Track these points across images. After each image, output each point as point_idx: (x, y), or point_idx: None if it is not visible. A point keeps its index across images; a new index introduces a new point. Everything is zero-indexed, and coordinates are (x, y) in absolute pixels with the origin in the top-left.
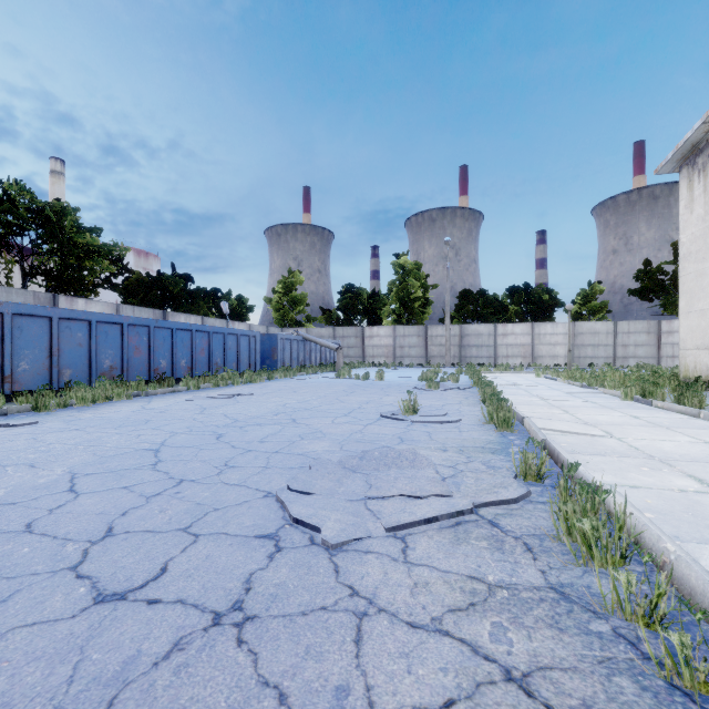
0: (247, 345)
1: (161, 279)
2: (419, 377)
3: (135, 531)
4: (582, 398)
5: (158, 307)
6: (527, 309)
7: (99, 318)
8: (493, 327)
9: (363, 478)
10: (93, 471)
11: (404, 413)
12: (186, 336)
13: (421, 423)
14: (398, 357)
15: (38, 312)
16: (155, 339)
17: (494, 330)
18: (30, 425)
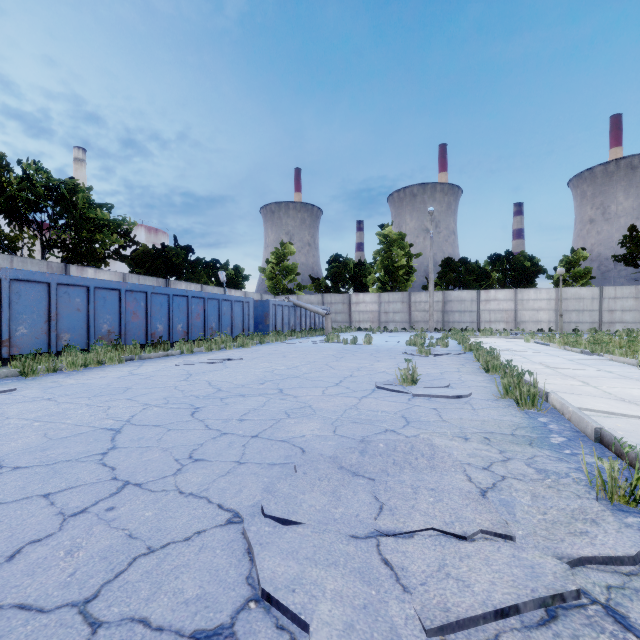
0: (241, 310)
1: (164, 251)
2: (407, 341)
3: (3, 606)
4: (591, 366)
5: (162, 276)
6: (509, 276)
7: (97, 284)
8: (476, 293)
9: (368, 487)
10: (25, 463)
11: (402, 383)
12: (182, 301)
13: (424, 397)
14: (383, 322)
15: (36, 278)
16: (152, 305)
17: (477, 296)
18: (5, 393)
